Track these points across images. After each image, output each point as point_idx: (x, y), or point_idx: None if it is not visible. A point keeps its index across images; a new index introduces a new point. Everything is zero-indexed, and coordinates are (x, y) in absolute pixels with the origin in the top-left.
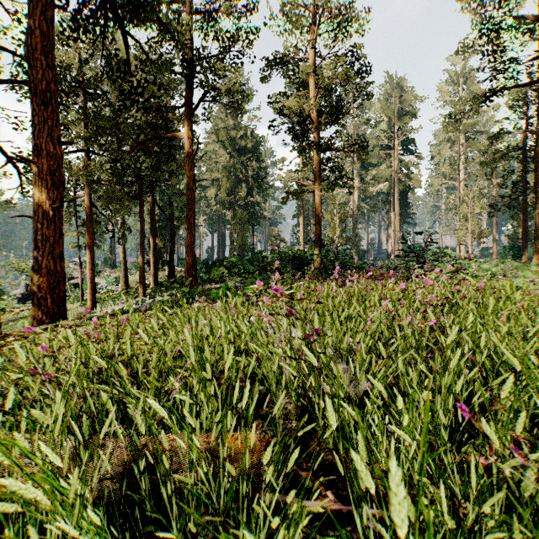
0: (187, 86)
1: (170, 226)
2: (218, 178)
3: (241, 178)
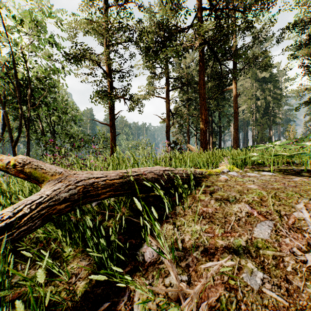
0: (234, 64)
1: (219, 131)
2: (244, 100)
3: (260, 97)
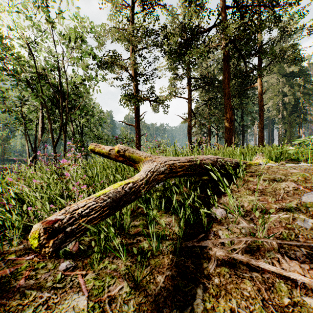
0: (259, 60)
1: (241, 130)
2: (270, 97)
3: (288, 93)
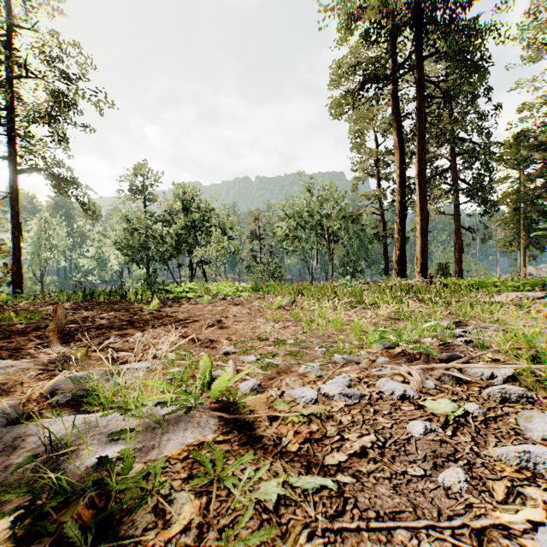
0: None
1: None
2: None
3: None
